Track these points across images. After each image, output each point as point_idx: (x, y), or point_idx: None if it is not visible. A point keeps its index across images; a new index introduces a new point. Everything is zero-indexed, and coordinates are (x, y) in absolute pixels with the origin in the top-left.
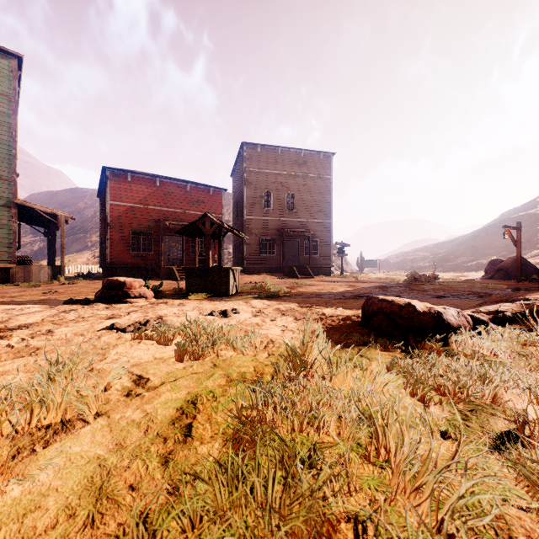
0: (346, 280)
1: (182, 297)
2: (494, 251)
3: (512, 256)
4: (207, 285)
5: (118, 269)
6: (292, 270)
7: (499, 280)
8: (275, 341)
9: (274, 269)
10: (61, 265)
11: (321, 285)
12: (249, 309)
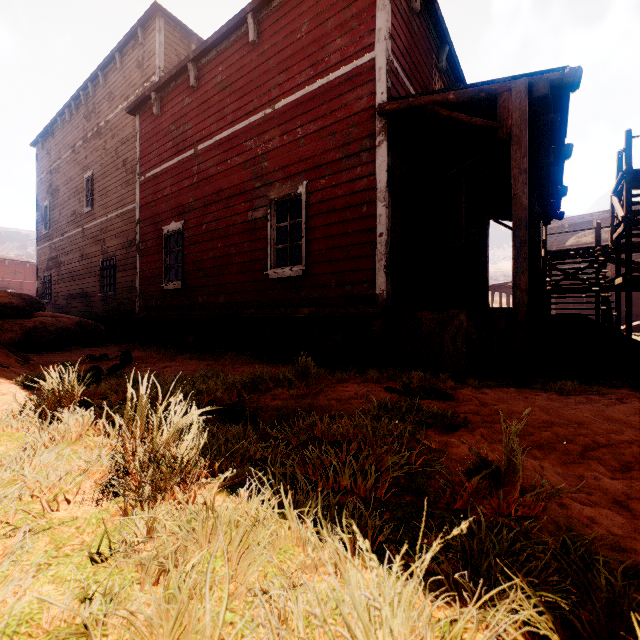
0: None
1: None
2: None
3: None
4: None
5: None
6: None
7: None
8: None
9: None
10: None
11: None
12: None
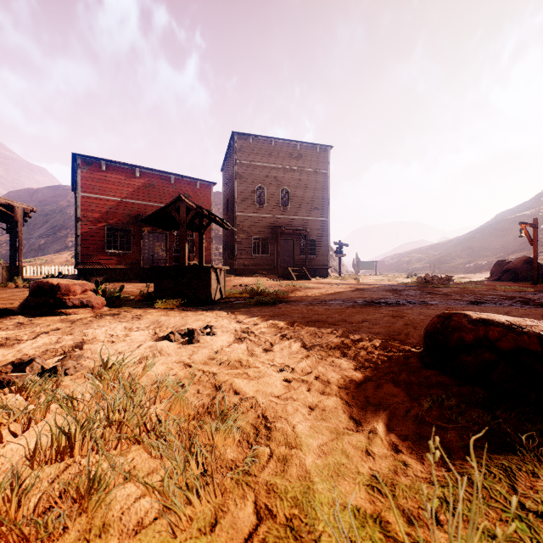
0: (347, 282)
1: (146, 305)
2: (491, 252)
3: (510, 257)
4: (182, 288)
5: (91, 269)
6: (287, 272)
7: (510, 282)
8: (275, 427)
9: (268, 271)
10: (18, 265)
11: (323, 288)
12: (232, 325)
